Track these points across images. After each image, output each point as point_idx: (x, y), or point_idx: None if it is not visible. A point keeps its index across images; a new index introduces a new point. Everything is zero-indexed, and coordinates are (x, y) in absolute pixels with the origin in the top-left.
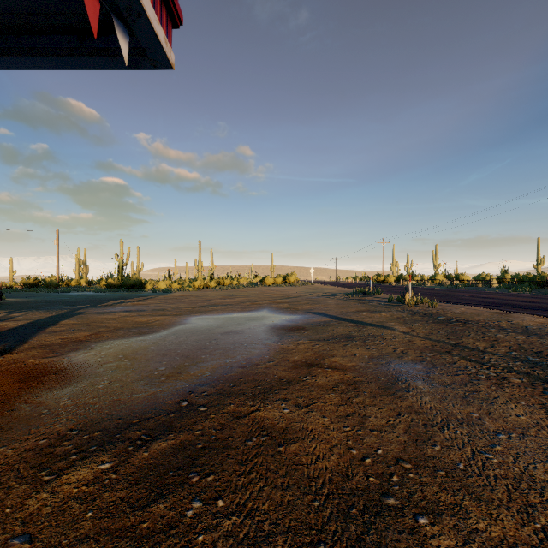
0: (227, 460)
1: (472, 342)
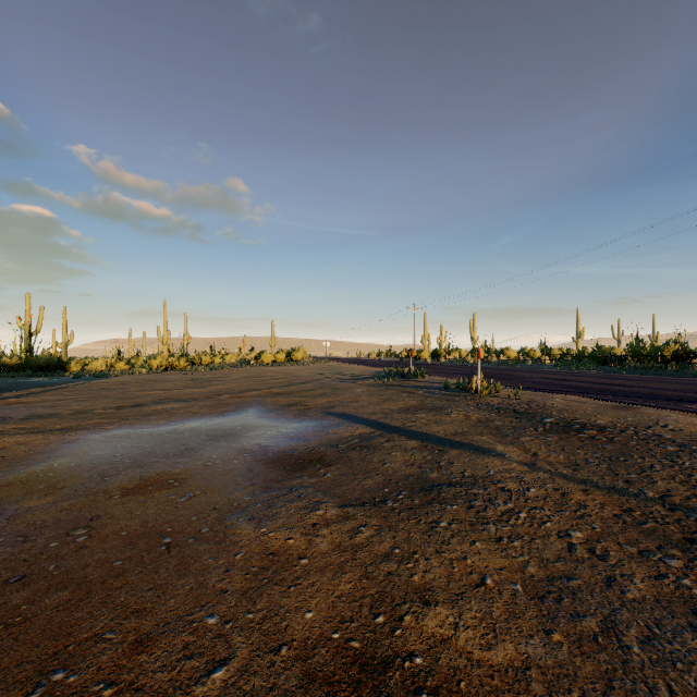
0: None
1: (688, 491)
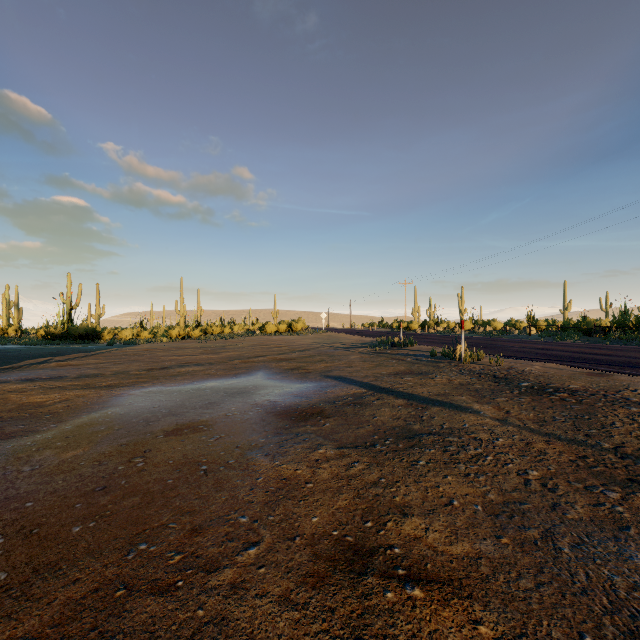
0: None
1: None
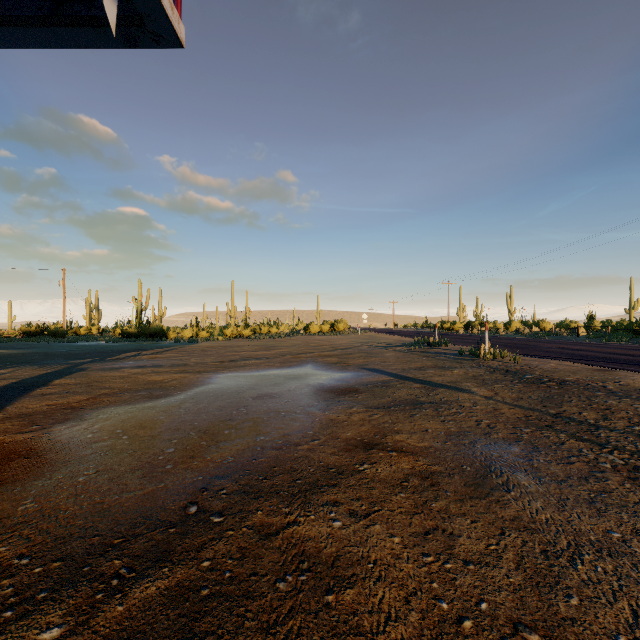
0: (245, 623)
1: (577, 411)
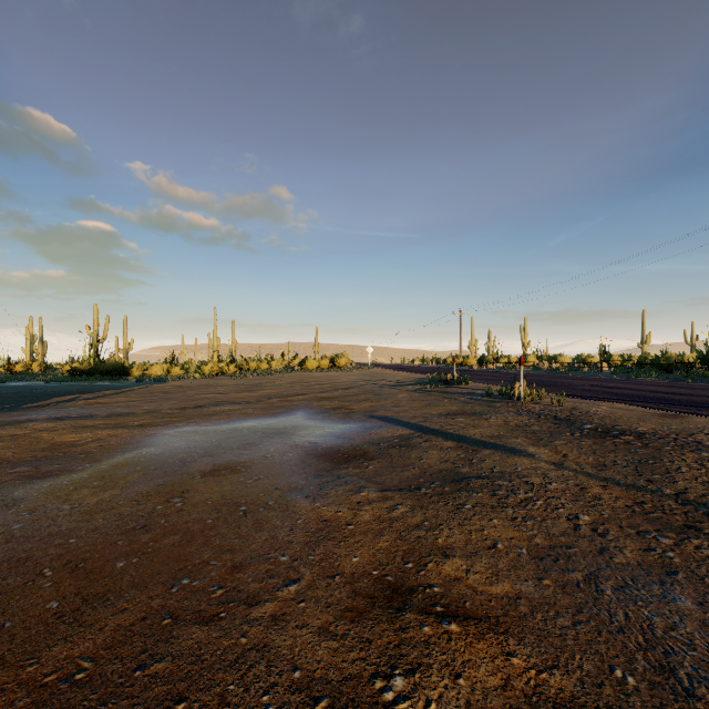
0: None
1: (705, 490)
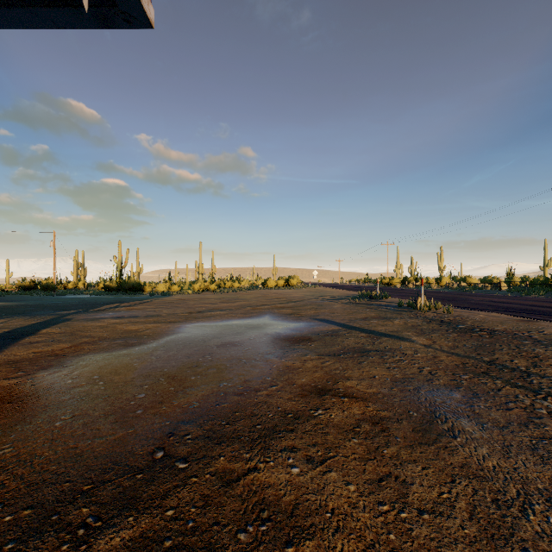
0: None
1: (508, 359)
